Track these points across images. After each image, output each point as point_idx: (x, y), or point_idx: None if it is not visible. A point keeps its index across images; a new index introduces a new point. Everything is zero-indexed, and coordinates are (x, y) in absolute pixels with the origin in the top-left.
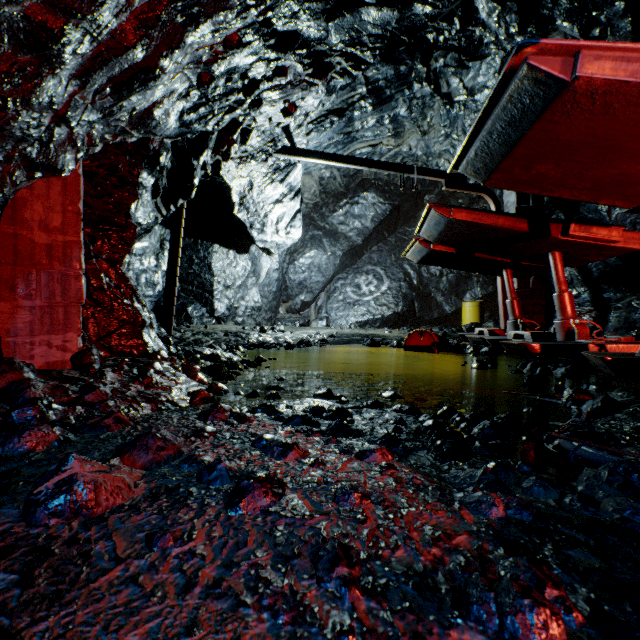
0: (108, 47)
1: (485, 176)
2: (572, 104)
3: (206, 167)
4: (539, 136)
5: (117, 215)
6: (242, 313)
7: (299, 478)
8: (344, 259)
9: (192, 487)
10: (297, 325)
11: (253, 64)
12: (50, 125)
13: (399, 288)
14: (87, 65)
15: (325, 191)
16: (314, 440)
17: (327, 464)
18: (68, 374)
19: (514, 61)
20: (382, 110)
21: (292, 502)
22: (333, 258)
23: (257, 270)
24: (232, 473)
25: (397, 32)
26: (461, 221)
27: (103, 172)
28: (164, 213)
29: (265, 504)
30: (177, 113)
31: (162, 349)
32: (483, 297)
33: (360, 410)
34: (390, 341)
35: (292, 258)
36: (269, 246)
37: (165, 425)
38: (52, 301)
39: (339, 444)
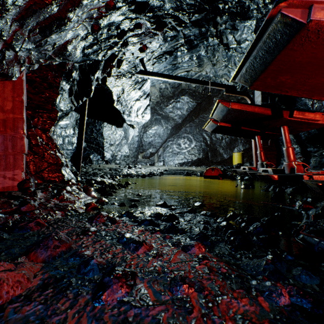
0: (35, 2)
1: (250, 83)
2: (305, 38)
3: (98, 80)
4: (283, 59)
5: (47, 104)
6: (119, 158)
7: (146, 268)
8: (172, 130)
9: (72, 278)
10: (148, 164)
11: (122, 21)
12: (2, 49)
13: (200, 145)
14: (23, 13)
15: (162, 95)
16: (156, 236)
17: (164, 256)
18: (14, 194)
19: (273, 12)
20: (192, 52)
21: (140, 292)
22: (166, 130)
23: (127, 136)
24: (101, 266)
25: (202, 3)
26: (235, 109)
27: (39, 80)
28: (76, 105)
29: (120, 295)
30: (81, 48)
31: (72, 178)
32: (243, 150)
33: (182, 214)
34: (196, 173)
35: (145, 130)
36: (133, 123)
37: (66, 226)
38: (6, 152)
39: (171, 239)
